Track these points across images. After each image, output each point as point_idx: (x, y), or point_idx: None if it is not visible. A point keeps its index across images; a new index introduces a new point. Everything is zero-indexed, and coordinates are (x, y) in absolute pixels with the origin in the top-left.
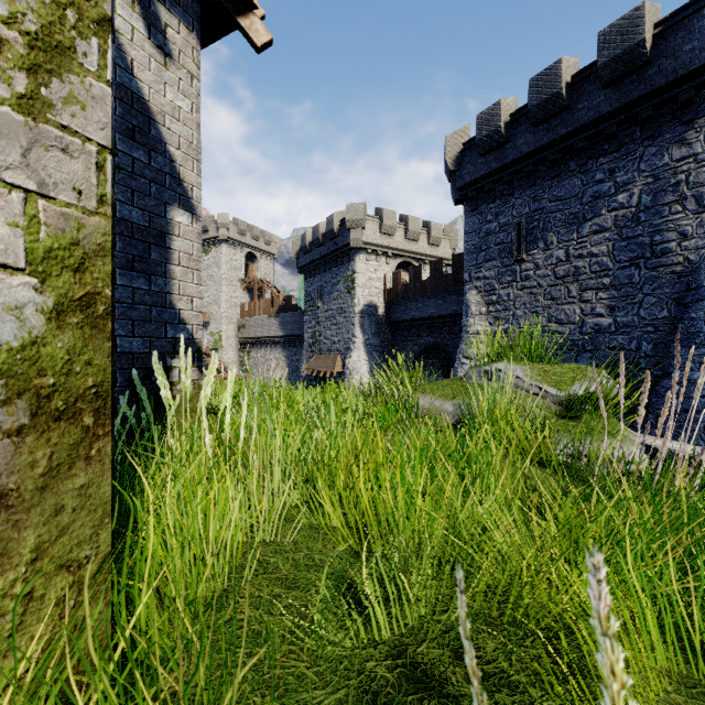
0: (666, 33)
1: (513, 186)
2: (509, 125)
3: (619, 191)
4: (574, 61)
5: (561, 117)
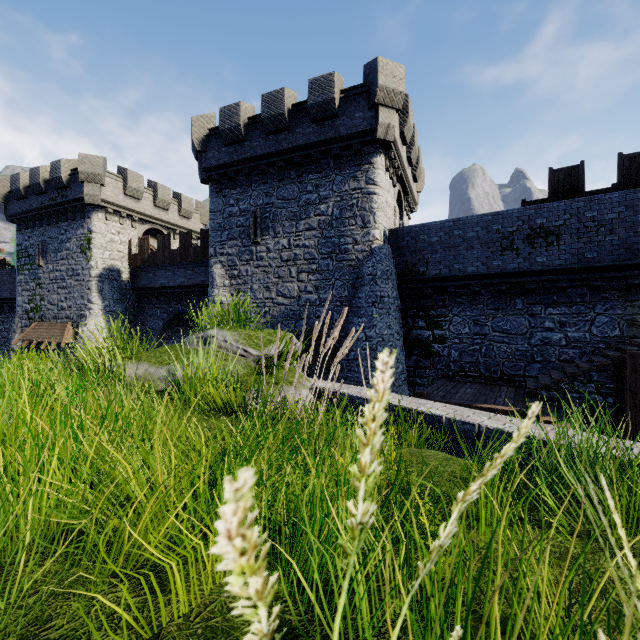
0: (347, 100)
1: (251, 179)
2: (247, 126)
3: (322, 202)
4: (294, 94)
5: (285, 134)
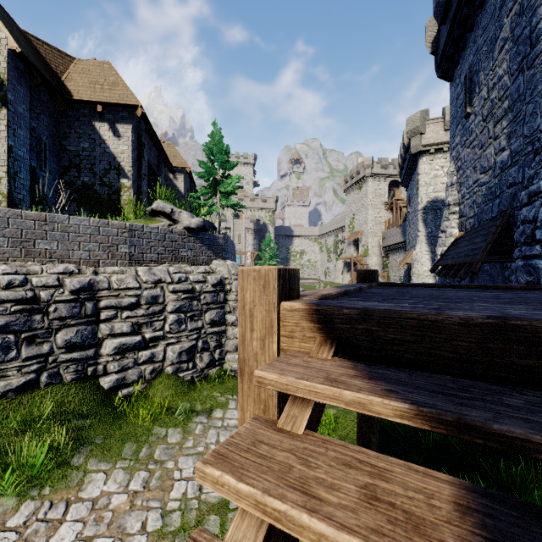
0: None
1: (464, 38)
2: None
3: None
4: None
5: None
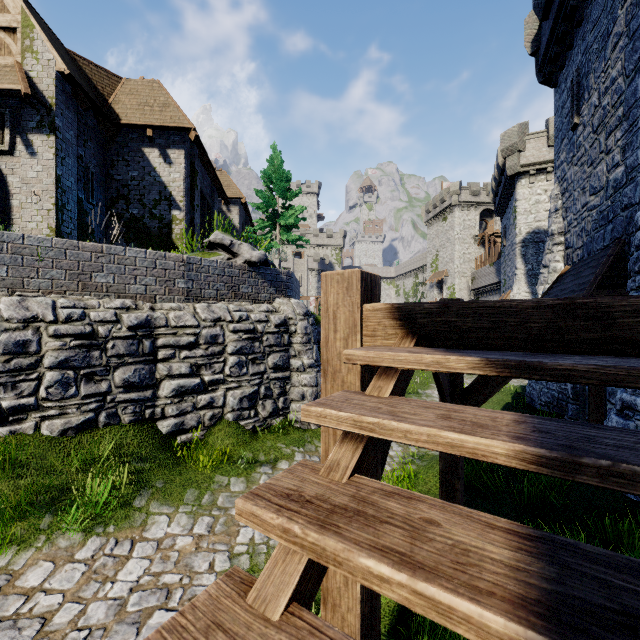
0: None
1: (571, 35)
2: None
3: None
4: None
5: None
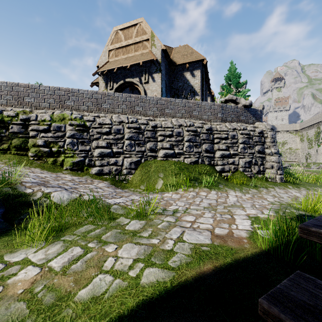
0: None
1: None
2: None
3: None
4: None
5: None
